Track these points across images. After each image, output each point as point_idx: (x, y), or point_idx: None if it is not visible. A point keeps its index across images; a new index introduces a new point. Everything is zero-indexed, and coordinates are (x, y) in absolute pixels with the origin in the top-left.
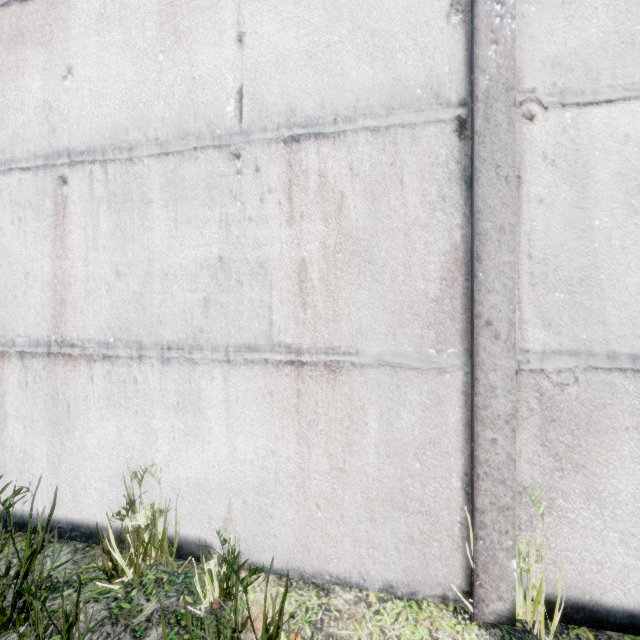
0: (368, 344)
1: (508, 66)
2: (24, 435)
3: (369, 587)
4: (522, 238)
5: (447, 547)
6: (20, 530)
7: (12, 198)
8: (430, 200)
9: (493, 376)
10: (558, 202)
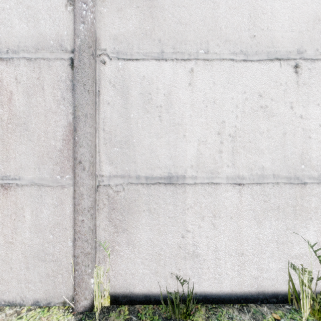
0: (25, 174)
1: (89, 36)
2: None
3: (26, 304)
4: (100, 121)
5: (66, 277)
6: None
7: None
8: (57, 99)
9: (82, 189)
10: (116, 104)
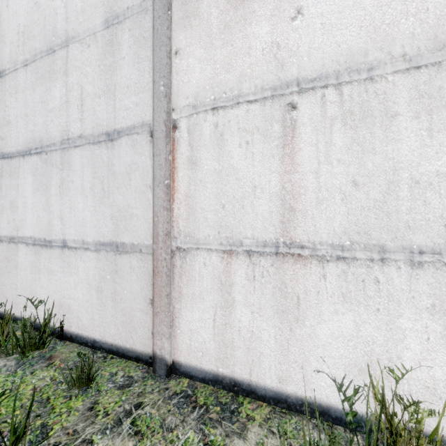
0: None
1: None
2: (251, 319)
3: None
4: None
5: None
6: (247, 396)
7: (239, 126)
8: None
9: None
10: None
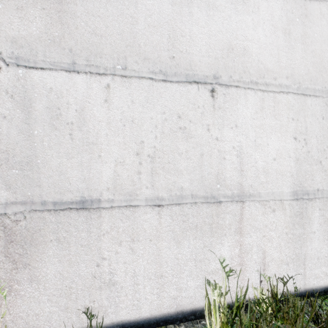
0: None
1: None
2: None
3: None
4: None
5: None
6: None
7: None
8: None
9: None
10: (15, 119)
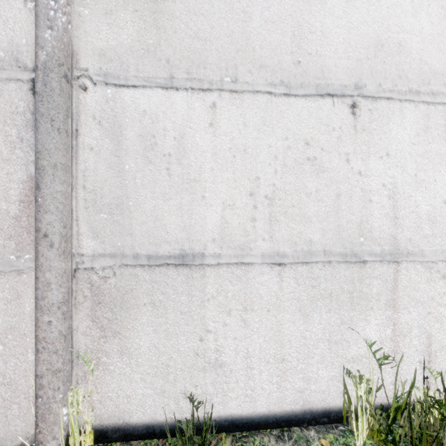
0: None
1: (60, 48)
2: None
3: None
4: (79, 174)
5: (24, 407)
6: None
7: None
8: (11, 140)
9: (49, 275)
10: (103, 151)
